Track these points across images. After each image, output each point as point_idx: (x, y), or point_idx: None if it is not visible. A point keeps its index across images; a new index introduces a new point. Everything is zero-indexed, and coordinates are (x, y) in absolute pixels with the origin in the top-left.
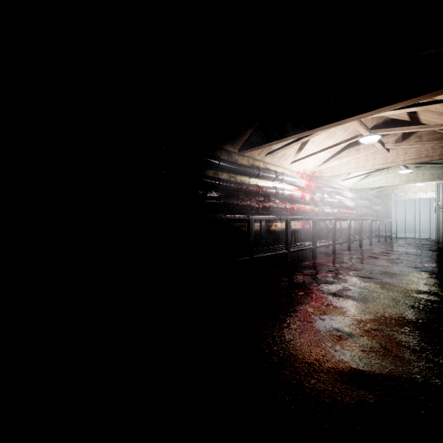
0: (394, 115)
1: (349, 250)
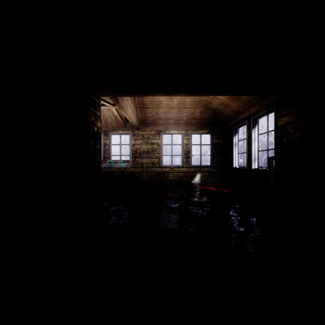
0: None
1: None
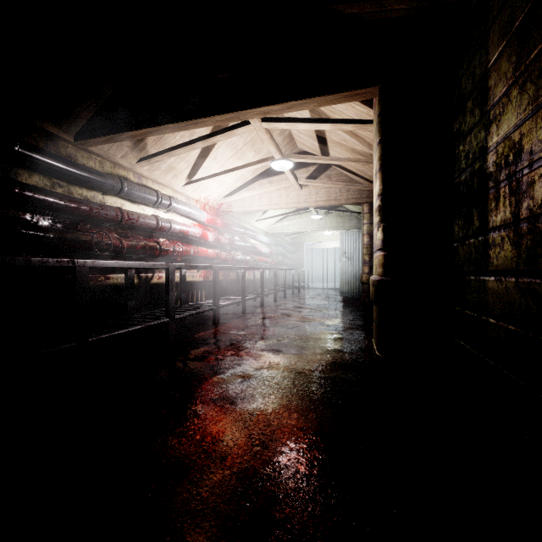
0: (307, 147)
1: (263, 307)
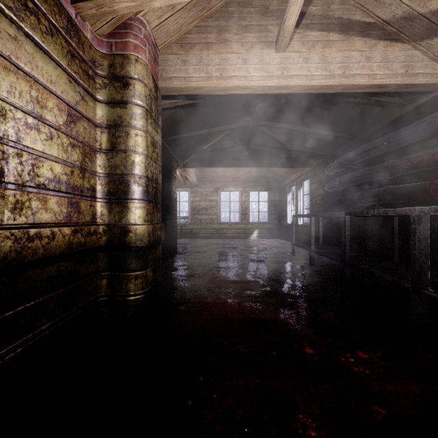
0: None
1: None
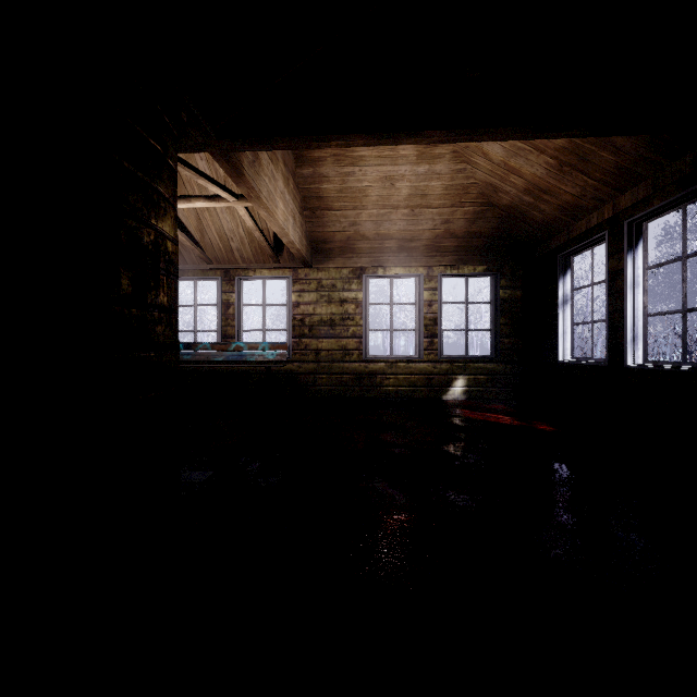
0: None
1: None
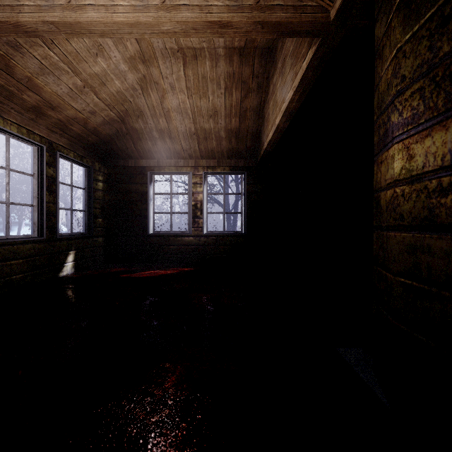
0: None
1: None
